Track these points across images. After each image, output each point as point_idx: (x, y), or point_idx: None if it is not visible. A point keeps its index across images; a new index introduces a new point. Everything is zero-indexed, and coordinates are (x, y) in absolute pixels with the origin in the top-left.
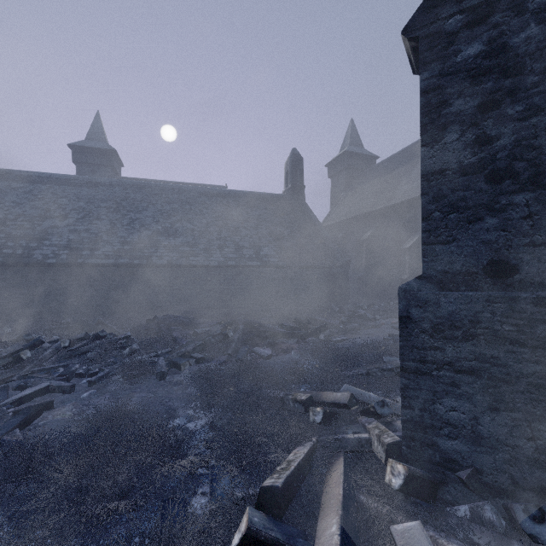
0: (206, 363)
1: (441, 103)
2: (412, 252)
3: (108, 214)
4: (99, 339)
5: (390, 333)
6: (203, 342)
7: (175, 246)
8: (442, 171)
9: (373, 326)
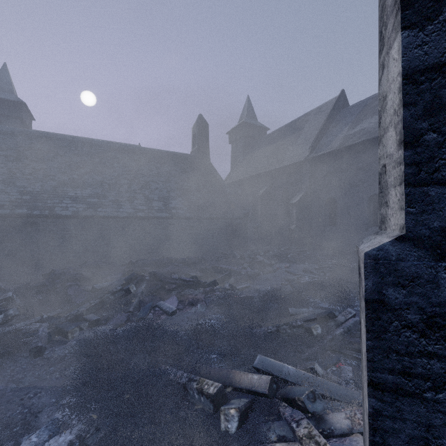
0: (101, 326)
1: None
2: (298, 206)
3: (7, 163)
4: None
5: (286, 277)
6: (100, 301)
7: (82, 197)
8: (440, 67)
9: (270, 271)
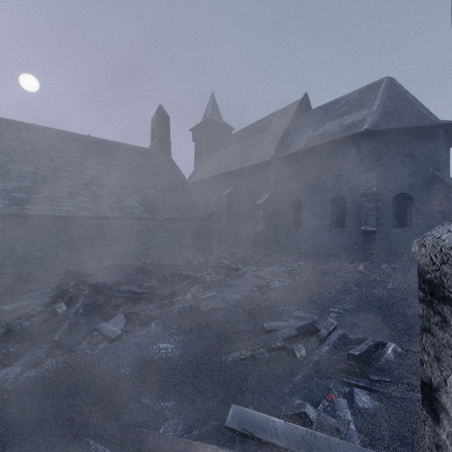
0: (2, 369)
1: None
2: (264, 207)
3: None
4: None
5: (254, 282)
6: (5, 330)
7: (3, 190)
8: None
9: (237, 276)
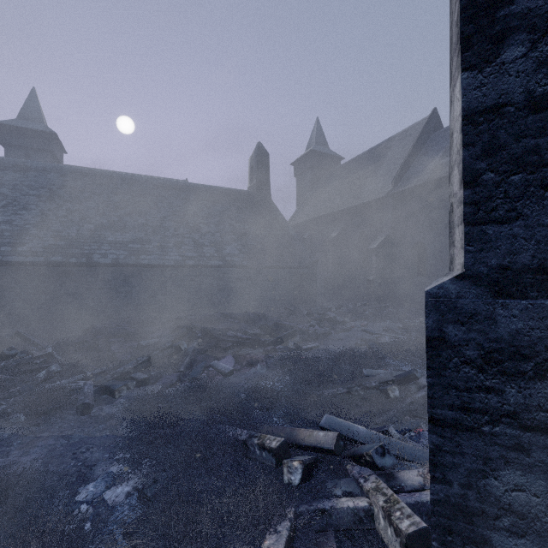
0: (150, 386)
1: (496, 0)
2: (379, 252)
3: (39, 203)
4: (6, 359)
5: (362, 337)
6: (148, 358)
7: (123, 242)
8: (498, 108)
9: (343, 329)
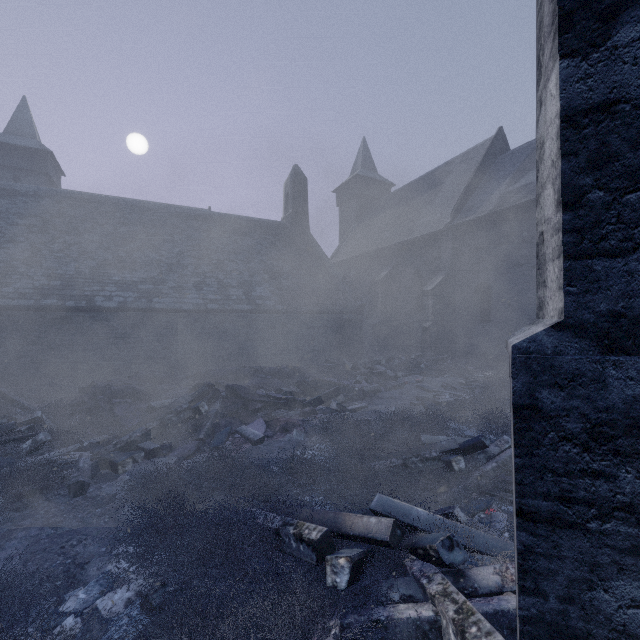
0: (161, 458)
1: None
2: (436, 294)
3: (29, 235)
4: None
5: (417, 395)
6: (159, 423)
7: (131, 282)
8: (608, 106)
9: (395, 386)
